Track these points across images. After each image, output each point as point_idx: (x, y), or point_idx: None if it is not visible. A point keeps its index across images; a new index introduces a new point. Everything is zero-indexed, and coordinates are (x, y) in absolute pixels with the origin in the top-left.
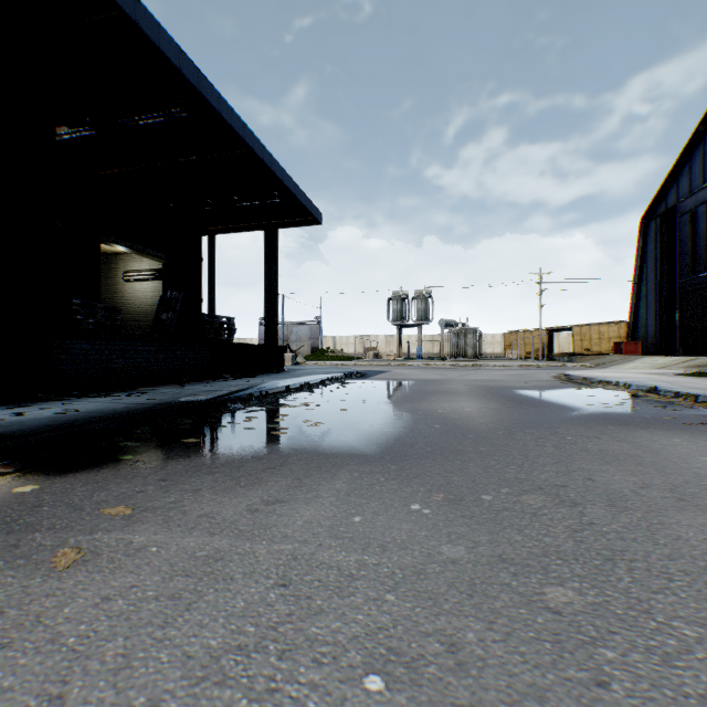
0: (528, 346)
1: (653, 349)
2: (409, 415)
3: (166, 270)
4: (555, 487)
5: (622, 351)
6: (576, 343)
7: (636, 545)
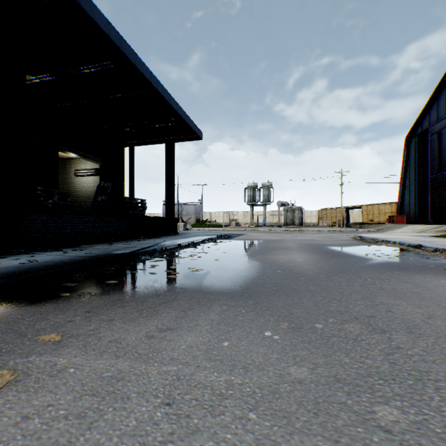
0: (333, 218)
1: (413, 220)
2: (260, 264)
3: (102, 169)
4: (366, 317)
5: (394, 221)
6: (364, 216)
7: (436, 366)
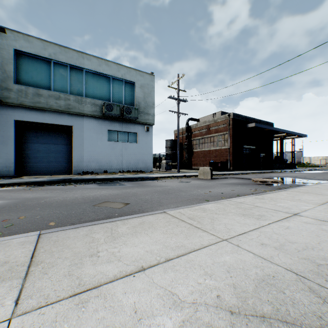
0: None
1: None
2: (322, 172)
3: None
4: None
5: None
6: None
7: None
